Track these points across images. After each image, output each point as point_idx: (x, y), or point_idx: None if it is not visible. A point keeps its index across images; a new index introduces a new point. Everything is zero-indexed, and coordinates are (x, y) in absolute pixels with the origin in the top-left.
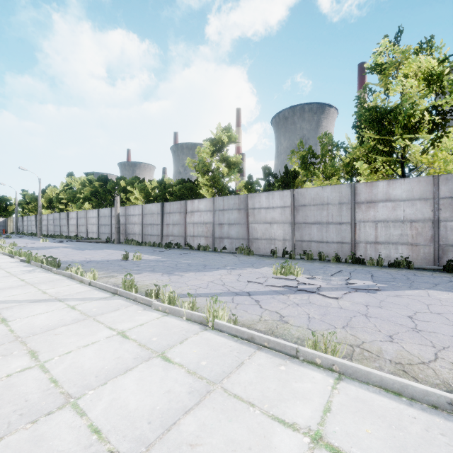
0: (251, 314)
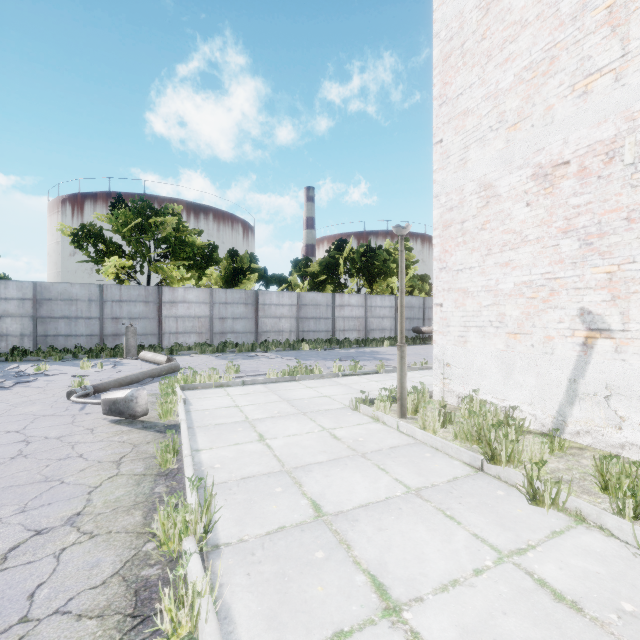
0: (64, 563)
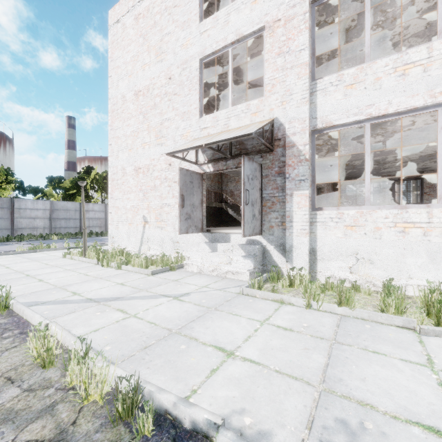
0: None
